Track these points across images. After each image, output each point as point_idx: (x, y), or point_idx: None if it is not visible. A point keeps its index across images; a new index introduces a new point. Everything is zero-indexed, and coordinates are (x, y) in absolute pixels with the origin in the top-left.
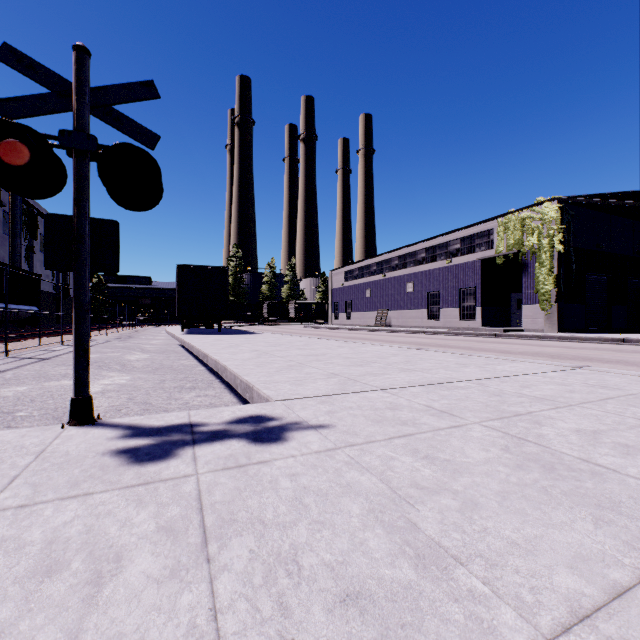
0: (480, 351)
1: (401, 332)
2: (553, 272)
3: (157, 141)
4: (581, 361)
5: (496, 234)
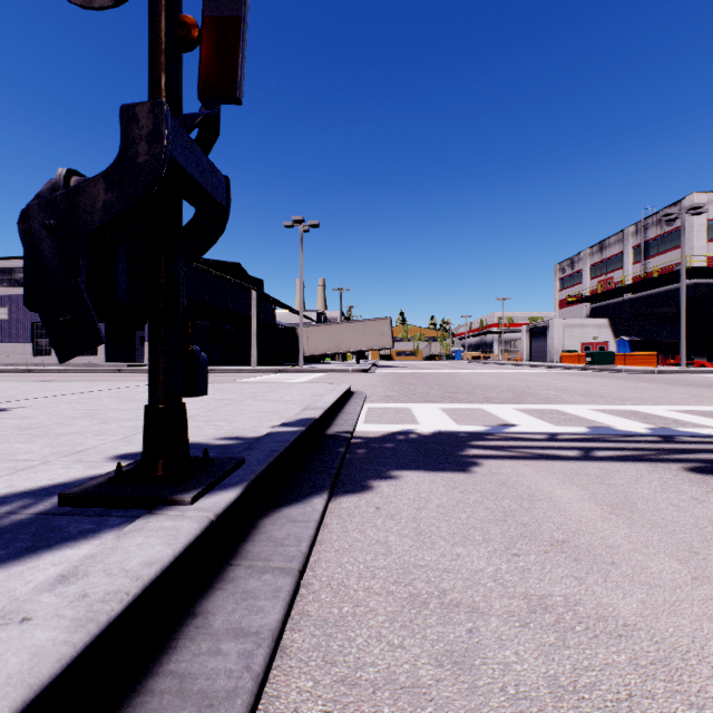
0: None
1: None
2: None
3: None
4: None
5: None
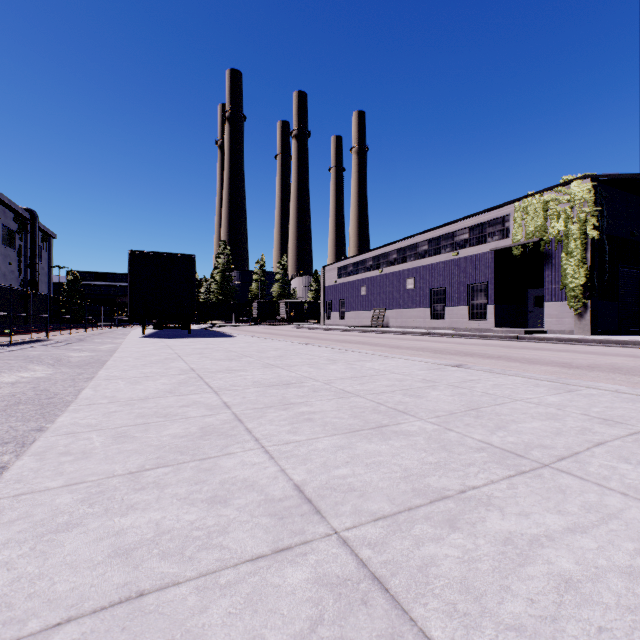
0: (530, 364)
1: (402, 334)
2: (585, 263)
3: None
4: None
5: (512, 221)
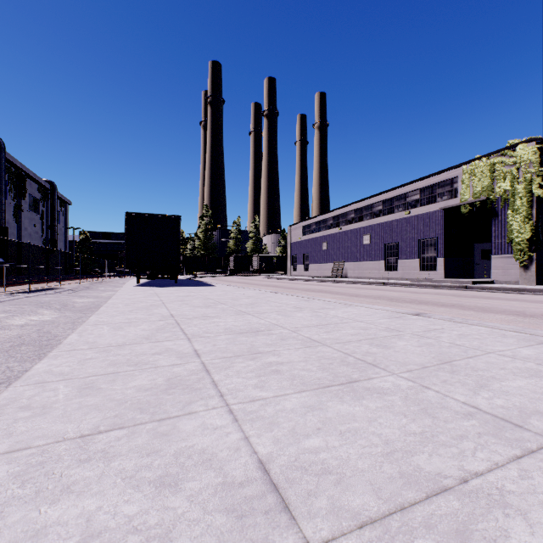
0: (484, 312)
1: (359, 283)
2: (530, 219)
3: None
4: None
5: (460, 182)
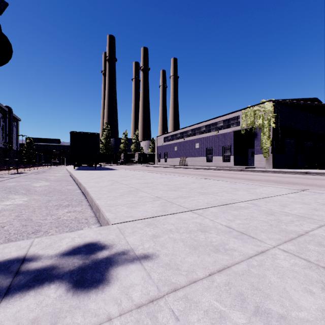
0: (237, 179)
1: (193, 168)
2: (270, 138)
3: (4, 6)
4: (293, 185)
5: (241, 118)
